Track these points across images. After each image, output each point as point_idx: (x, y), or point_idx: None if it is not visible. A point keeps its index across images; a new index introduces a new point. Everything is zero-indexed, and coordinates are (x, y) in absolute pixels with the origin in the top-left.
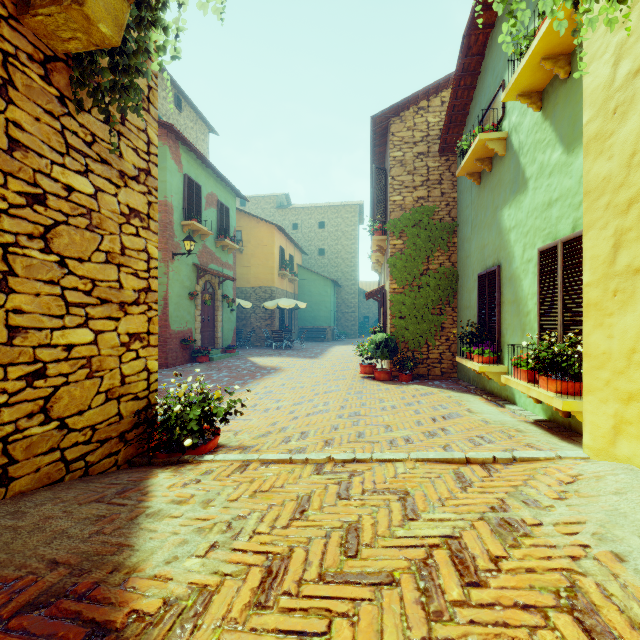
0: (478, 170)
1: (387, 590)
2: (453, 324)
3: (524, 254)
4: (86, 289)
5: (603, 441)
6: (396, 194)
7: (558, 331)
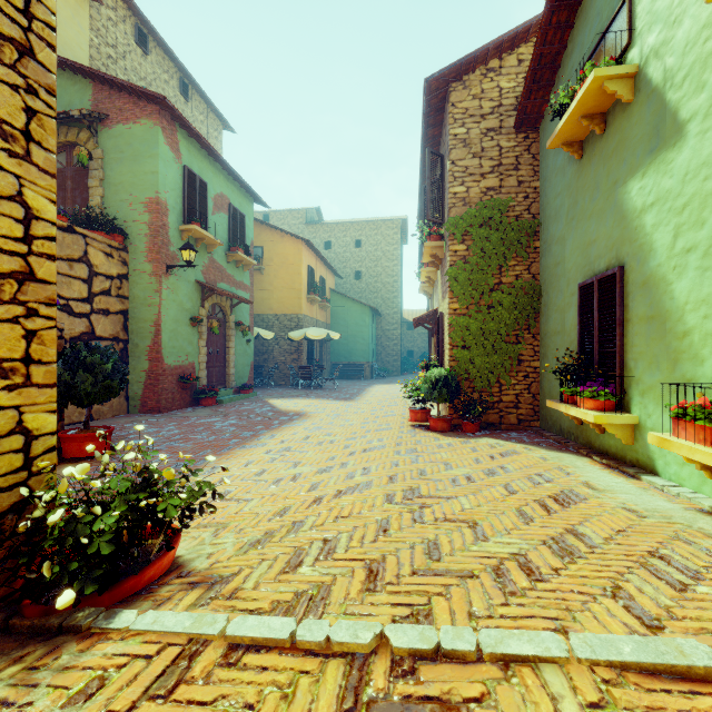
0: (580, 137)
1: None
2: (534, 356)
3: (676, 241)
4: None
5: None
6: (457, 184)
7: None
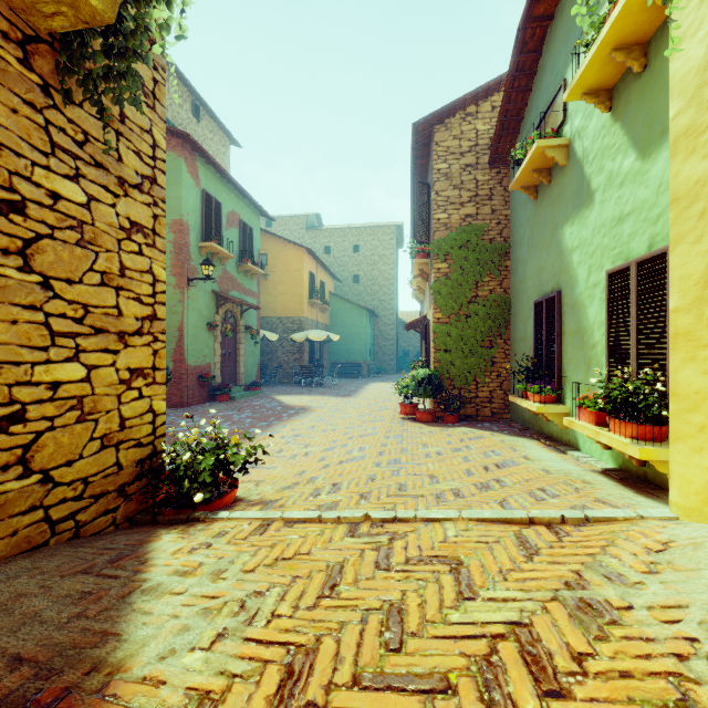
0: (534, 183)
1: (441, 701)
2: (505, 358)
3: (589, 277)
4: (76, 316)
5: (696, 499)
6: (440, 211)
7: (631, 366)
